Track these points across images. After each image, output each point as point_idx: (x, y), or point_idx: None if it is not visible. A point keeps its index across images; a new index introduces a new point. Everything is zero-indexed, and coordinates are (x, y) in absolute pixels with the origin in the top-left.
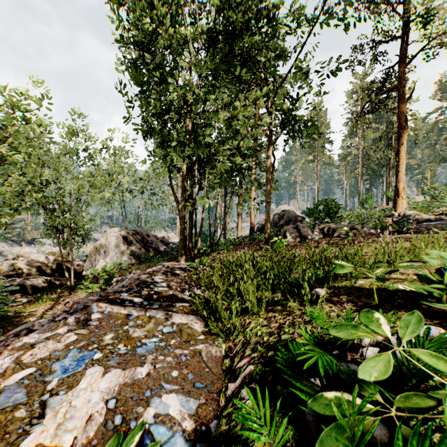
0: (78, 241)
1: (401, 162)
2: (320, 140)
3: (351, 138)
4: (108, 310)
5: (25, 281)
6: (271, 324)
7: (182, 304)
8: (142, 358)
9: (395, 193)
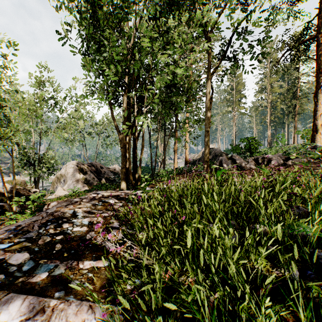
0: (45, 172)
1: (319, 102)
2: (237, 95)
3: (262, 93)
4: None
5: None
6: None
7: (96, 263)
8: None
9: (313, 129)
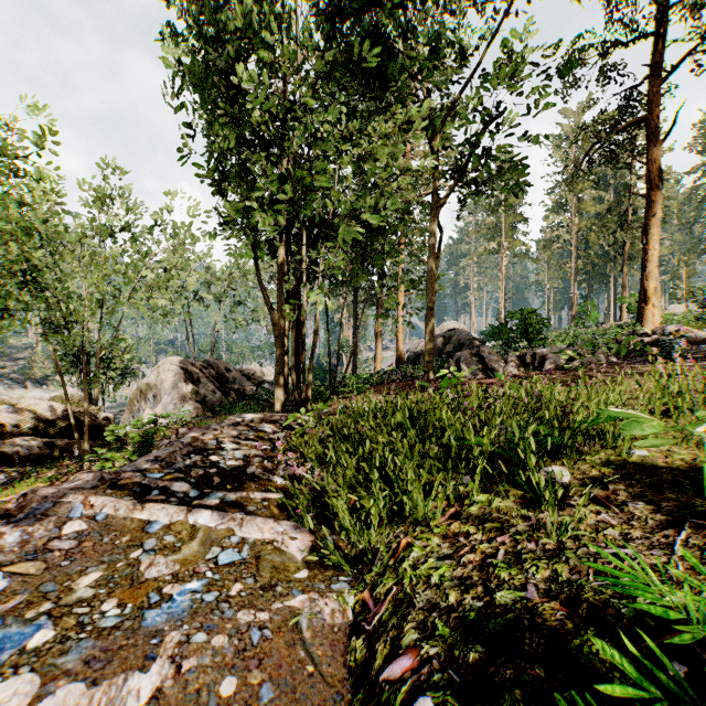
0: (112, 379)
1: (652, 245)
2: (508, 218)
3: (559, 214)
4: (106, 512)
5: (7, 447)
6: (462, 555)
7: (269, 494)
8: (151, 642)
9: (641, 297)
